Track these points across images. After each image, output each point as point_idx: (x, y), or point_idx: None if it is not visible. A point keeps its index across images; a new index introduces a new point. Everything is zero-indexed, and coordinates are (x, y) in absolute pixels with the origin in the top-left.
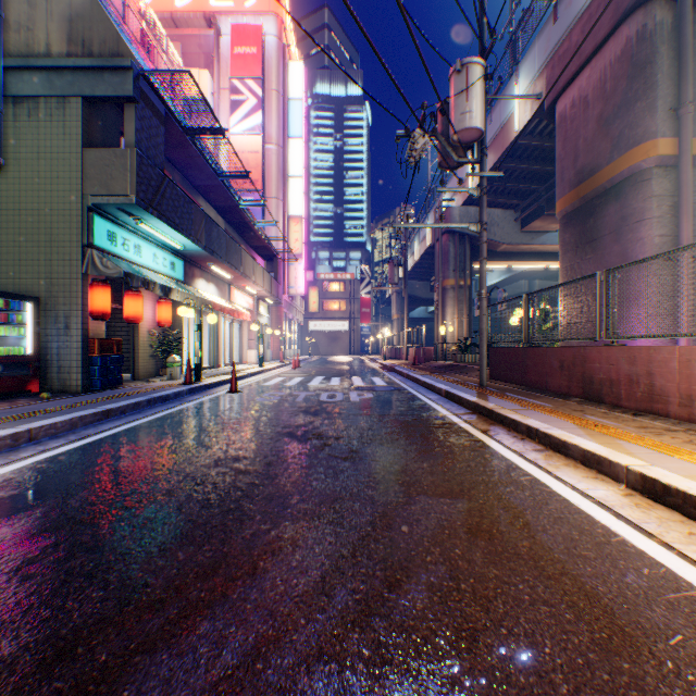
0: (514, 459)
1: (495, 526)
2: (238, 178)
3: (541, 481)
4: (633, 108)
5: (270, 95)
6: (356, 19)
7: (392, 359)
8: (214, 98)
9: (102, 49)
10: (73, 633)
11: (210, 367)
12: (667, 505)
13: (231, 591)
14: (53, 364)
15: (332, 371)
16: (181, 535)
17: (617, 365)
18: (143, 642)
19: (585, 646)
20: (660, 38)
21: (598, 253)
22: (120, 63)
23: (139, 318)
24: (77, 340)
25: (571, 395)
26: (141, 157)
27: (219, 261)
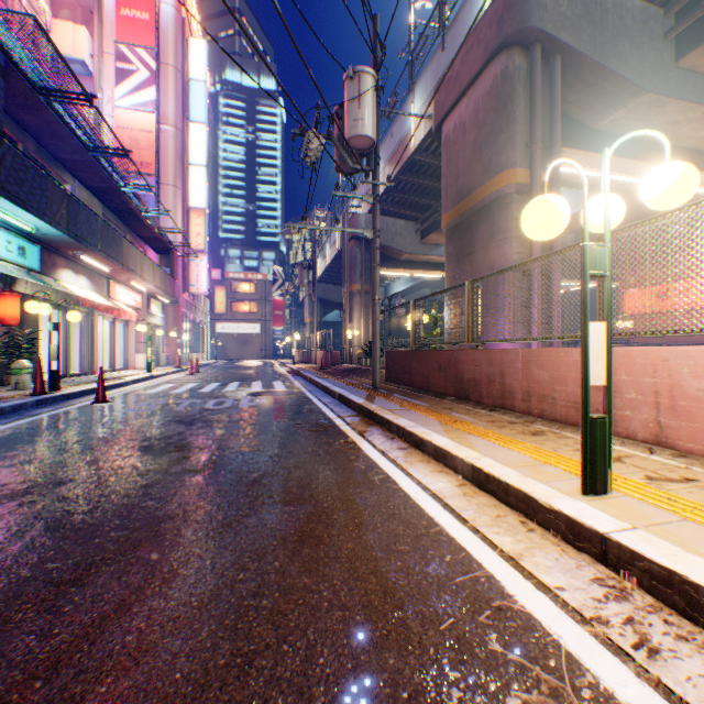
0: (378, 458)
1: (328, 531)
2: (115, 156)
3: (392, 478)
4: (499, 138)
5: (166, 70)
6: None
7: (303, 363)
8: (95, 61)
9: None
10: None
11: (82, 373)
12: (488, 491)
13: None
14: None
15: (234, 376)
16: None
17: (480, 367)
18: None
19: (362, 648)
20: (518, 81)
21: (474, 266)
22: None
23: None
24: None
25: (447, 394)
26: None
27: (90, 250)
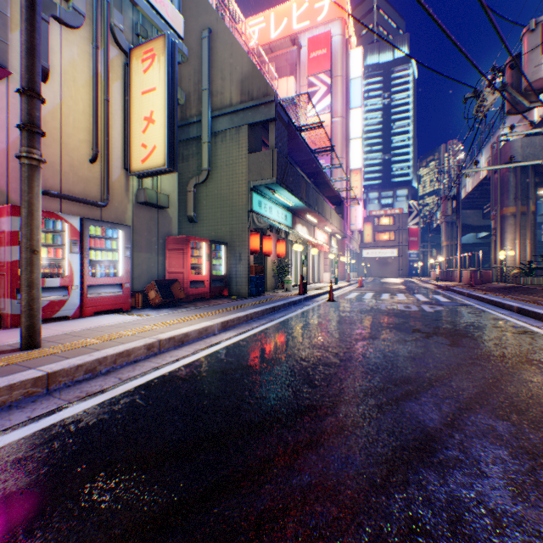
0: None
1: None
2: (325, 152)
3: None
4: None
5: (335, 81)
6: (454, 42)
7: (442, 281)
8: (296, 94)
9: (258, 94)
10: (361, 390)
11: None
12: None
13: (425, 390)
14: (233, 280)
15: (392, 289)
16: (375, 366)
17: None
18: (397, 397)
19: None
20: None
21: None
22: (268, 100)
23: (270, 252)
24: (245, 267)
25: None
26: (278, 153)
27: (312, 211)
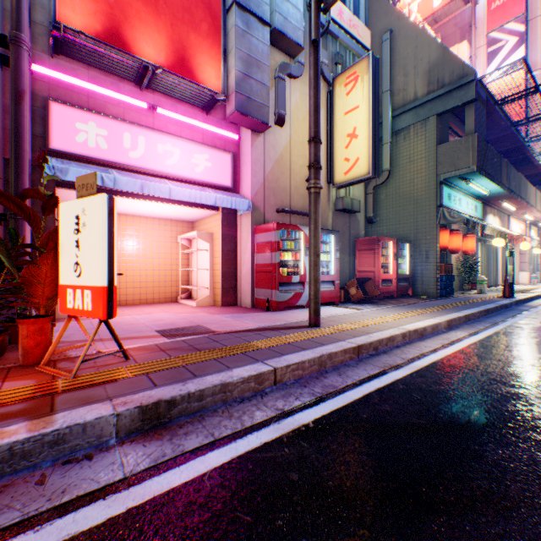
0: None
1: None
2: (533, 121)
3: None
4: None
5: (532, 24)
6: None
7: None
8: (470, 60)
9: (449, 78)
10: None
11: (488, 285)
12: None
13: None
14: (416, 279)
15: None
16: None
17: None
18: None
19: None
20: None
21: None
22: (463, 81)
23: (458, 249)
24: (432, 265)
25: None
26: (477, 137)
27: (511, 197)
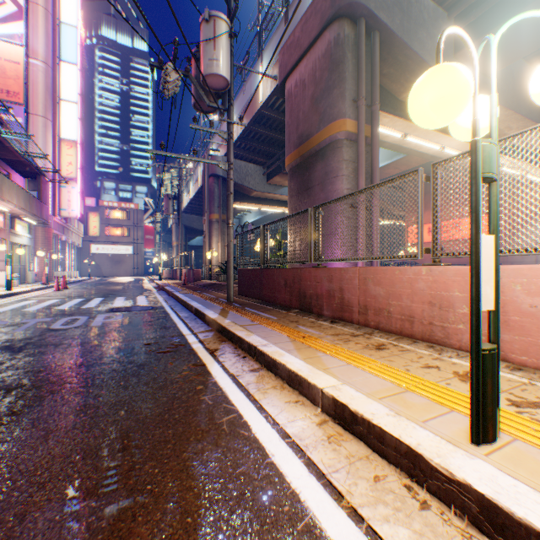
0: (228, 387)
1: None
2: None
3: (244, 419)
4: (333, 93)
5: (36, 8)
6: None
7: (169, 279)
8: None
9: None
10: None
11: None
12: (355, 433)
13: None
14: None
15: (101, 292)
16: None
17: (321, 283)
18: None
19: None
20: (348, 47)
21: (312, 199)
22: None
23: None
24: None
25: (292, 307)
26: None
27: None
